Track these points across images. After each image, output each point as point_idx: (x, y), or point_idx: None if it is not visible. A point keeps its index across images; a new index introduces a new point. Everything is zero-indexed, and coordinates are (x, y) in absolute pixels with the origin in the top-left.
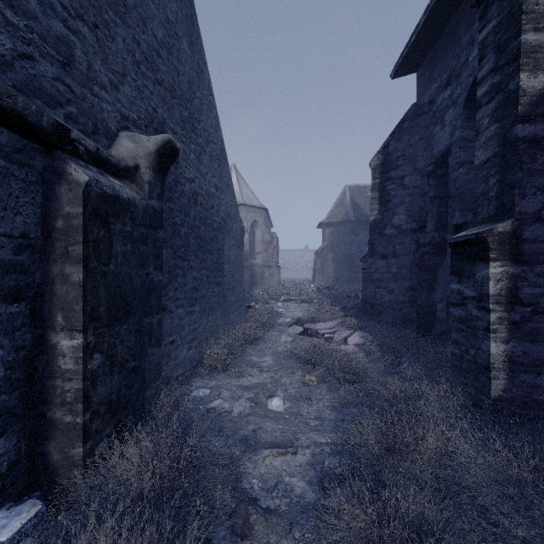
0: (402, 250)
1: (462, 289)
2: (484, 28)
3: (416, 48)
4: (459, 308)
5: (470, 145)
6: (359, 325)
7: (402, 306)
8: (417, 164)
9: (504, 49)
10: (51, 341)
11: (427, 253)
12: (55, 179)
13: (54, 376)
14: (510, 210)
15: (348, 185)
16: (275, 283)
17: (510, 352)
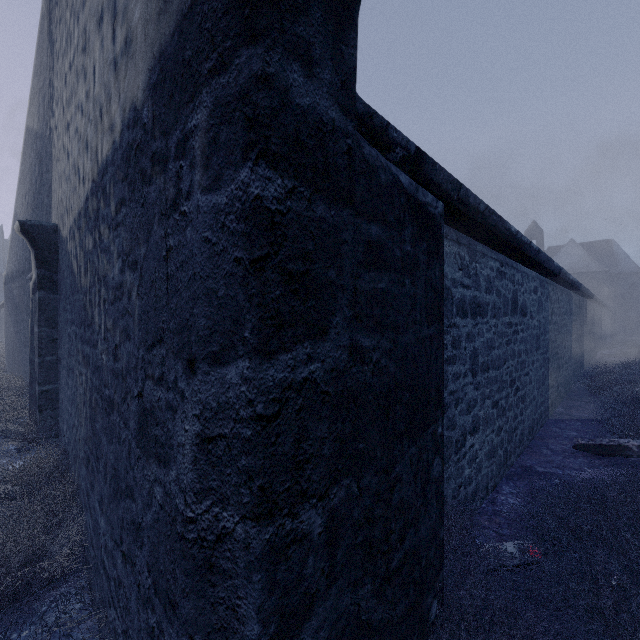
0: None
1: None
2: None
3: None
4: None
5: None
6: None
7: None
8: None
9: None
10: None
11: None
12: None
13: None
14: None
15: None
16: None
17: None
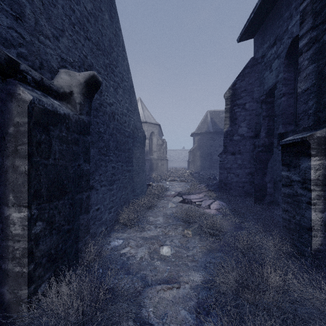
0: (244, 149)
1: (290, 175)
2: (304, 1)
3: (253, 22)
4: (288, 188)
5: (289, 83)
6: (217, 197)
7: (244, 184)
8: (254, 95)
9: (319, 13)
10: (5, 213)
11: (261, 151)
12: (8, 98)
13: (7, 238)
14: (325, 122)
15: (209, 110)
16: (165, 170)
17: (325, 218)
